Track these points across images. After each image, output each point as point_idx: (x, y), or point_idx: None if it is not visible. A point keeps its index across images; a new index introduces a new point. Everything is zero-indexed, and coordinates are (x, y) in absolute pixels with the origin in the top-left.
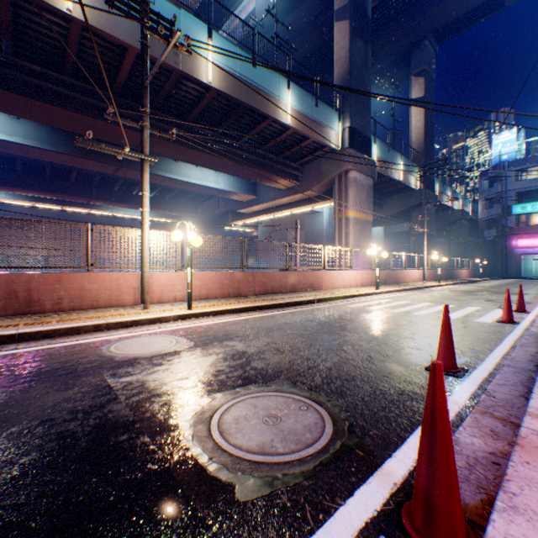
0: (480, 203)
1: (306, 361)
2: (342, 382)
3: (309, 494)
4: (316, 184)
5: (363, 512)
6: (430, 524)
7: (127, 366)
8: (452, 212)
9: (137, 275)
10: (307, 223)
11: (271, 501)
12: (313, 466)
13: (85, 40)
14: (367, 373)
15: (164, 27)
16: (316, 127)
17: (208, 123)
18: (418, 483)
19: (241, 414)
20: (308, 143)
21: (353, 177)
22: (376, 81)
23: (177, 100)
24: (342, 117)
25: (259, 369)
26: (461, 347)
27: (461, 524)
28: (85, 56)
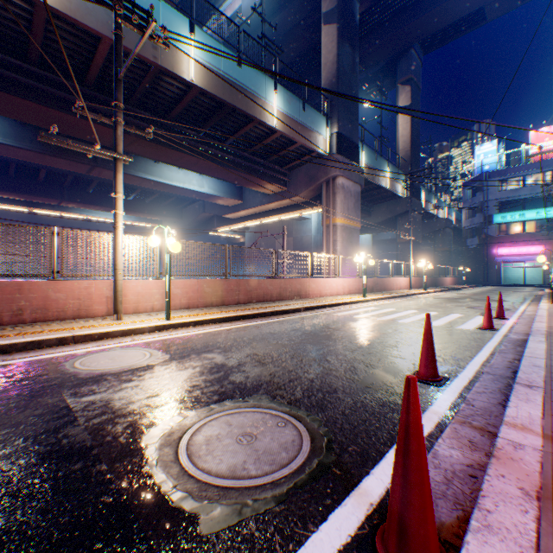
0: (463, 211)
1: (288, 373)
2: (323, 395)
3: (280, 522)
4: (304, 190)
5: (336, 538)
6: (404, 550)
7: (91, 384)
8: (437, 220)
9: (110, 283)
10: (295, 229)
11: (238, 532)
12: (287, 489)
13: (52, 27)
14: (350, 384)
15: (140, 17)
16: (304, 131)
17: (191, 123)
18: (392, 506)
19: (214, 434)
20: (296, 147)
21: (341, 184)
22: (364, 87)
23: (157, 97)
24: (330, 122)
25: (237, 383)
26: (443, 355)
27: (436, 547)
28: (52, 44)
